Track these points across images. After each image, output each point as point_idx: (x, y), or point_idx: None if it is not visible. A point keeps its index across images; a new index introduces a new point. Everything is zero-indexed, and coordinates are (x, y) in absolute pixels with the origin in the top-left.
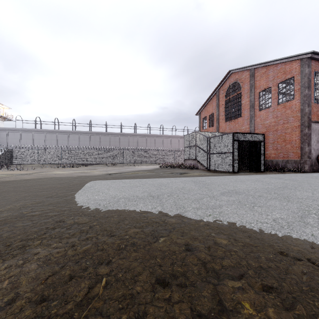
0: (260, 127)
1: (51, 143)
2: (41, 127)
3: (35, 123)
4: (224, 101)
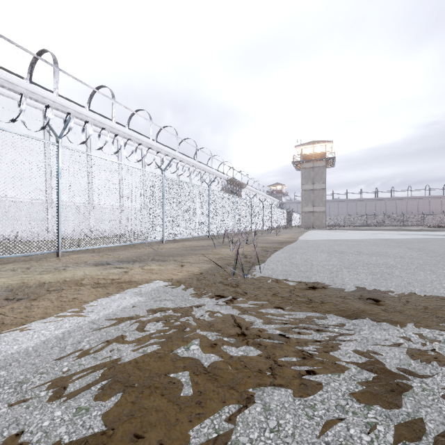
0: None
1: None
2: None
3: None
4: None
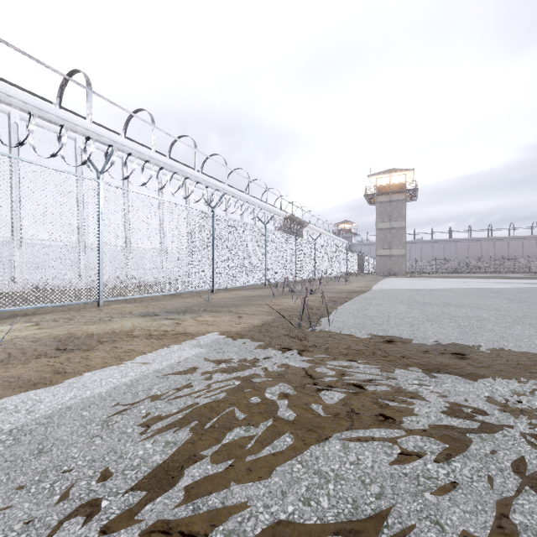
0: None
1: None
2: None
3: None
4: None
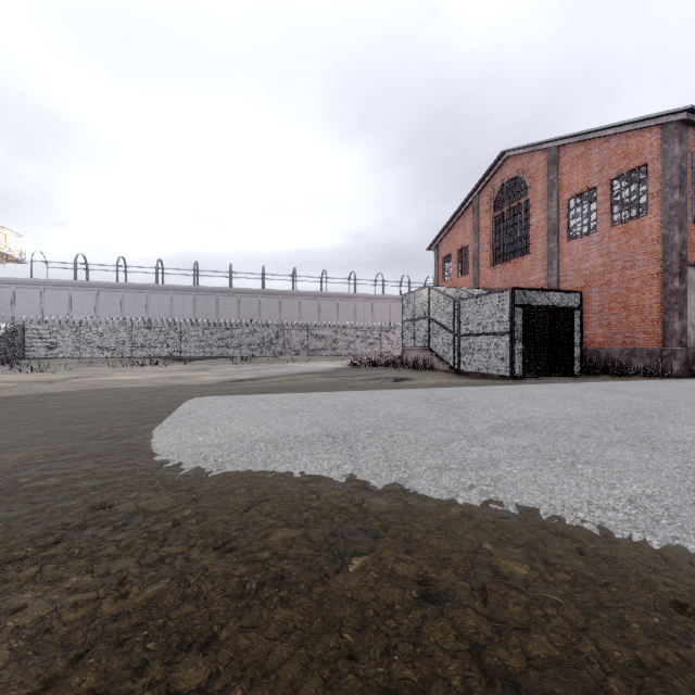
0: (572, 276)
1: (110, 312)
2: (87, 278)
3: (75, 268)
4: (490, 220)
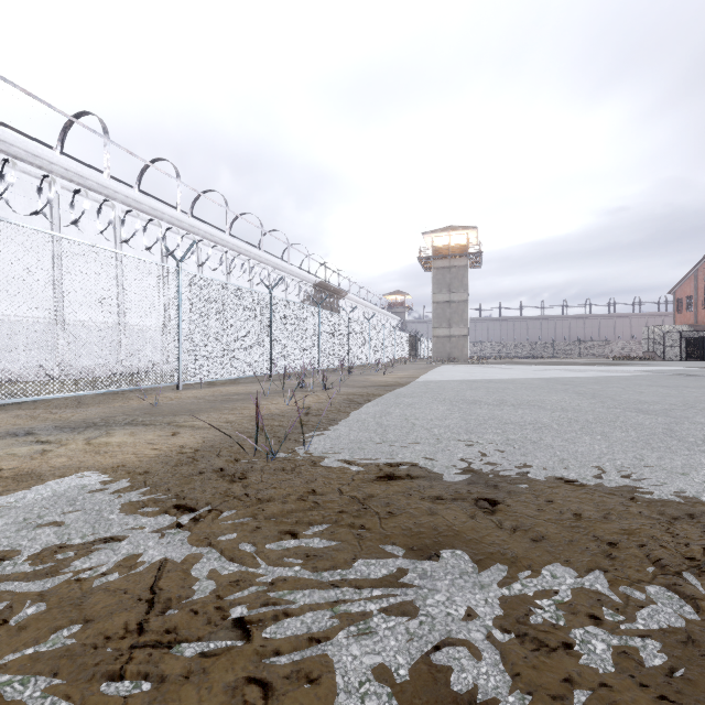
0: None
1: None
2: None
3: None
4: (702, 285)
